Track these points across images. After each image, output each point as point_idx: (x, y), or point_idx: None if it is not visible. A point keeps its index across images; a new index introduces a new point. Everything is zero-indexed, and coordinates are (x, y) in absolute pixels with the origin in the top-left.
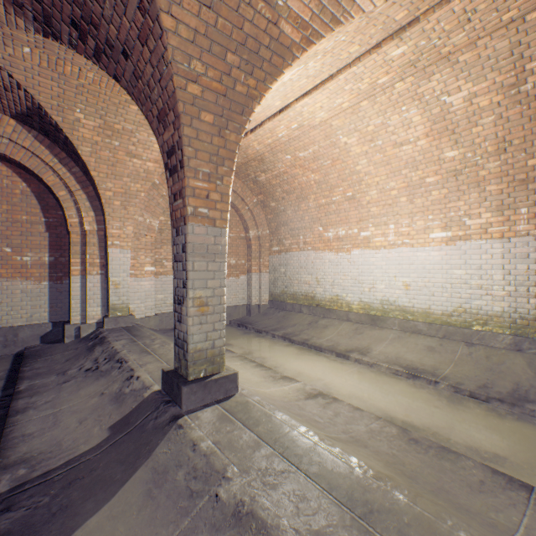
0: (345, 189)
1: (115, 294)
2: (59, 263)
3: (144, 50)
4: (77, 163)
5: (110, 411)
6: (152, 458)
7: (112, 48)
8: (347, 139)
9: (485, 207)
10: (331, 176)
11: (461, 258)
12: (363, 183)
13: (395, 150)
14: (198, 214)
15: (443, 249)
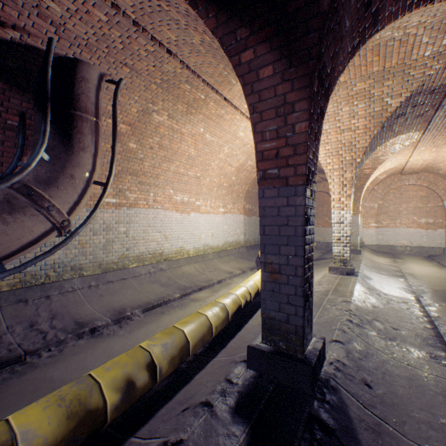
0: None
1: None
2: None
3: None
4: None
5: None
6: None
7: None
8: None
9: None
10: None
11: None
12: None
13: None
14: None
15: None
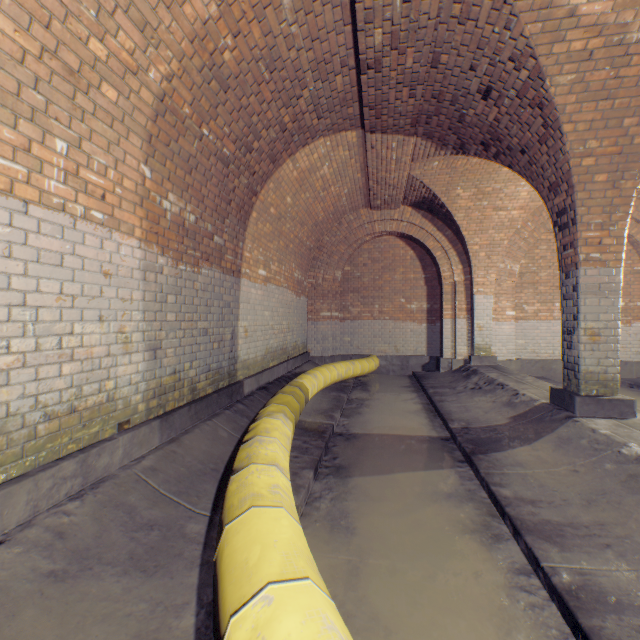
0: None
1: (479, 335)
2: (433, 309)
3: (541, 148)
4: (449, 228)
5: (505, 410)
6: (553, 433)
7: (510, 150)
8: None
9: None
10: None
11: None
12: None
13: None
14: (588, 259)
15: None
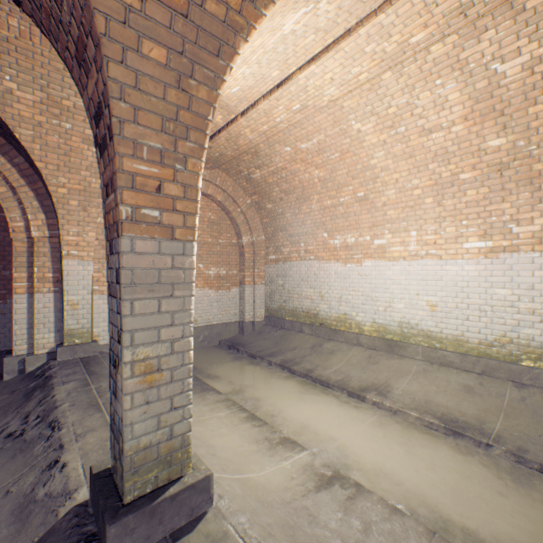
0: (356, 188)
1: (73, 316)
2: (2, 277)
3: None
4: (20, 152)
5: None
6: None
7: None
8: (362, 125)
9: (540, 210)
10: (339, 172)
11: (505, 274)
12: (378, 181)
13: (422, 138)
14: (140, 219)
15: (481, 262)
